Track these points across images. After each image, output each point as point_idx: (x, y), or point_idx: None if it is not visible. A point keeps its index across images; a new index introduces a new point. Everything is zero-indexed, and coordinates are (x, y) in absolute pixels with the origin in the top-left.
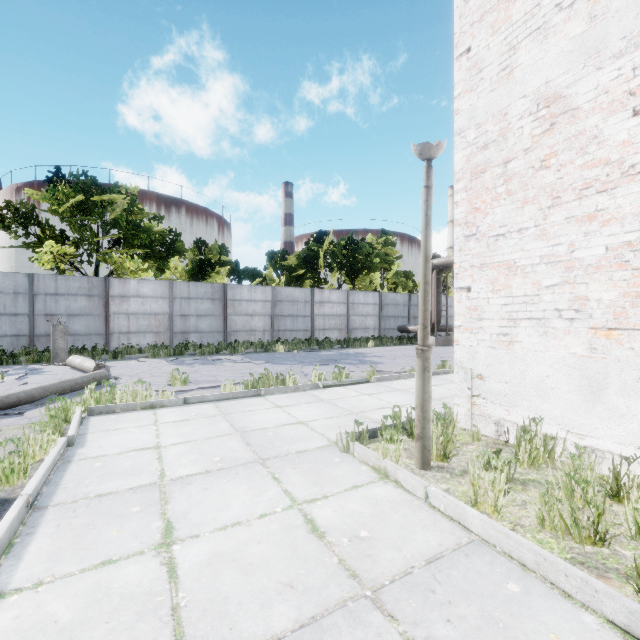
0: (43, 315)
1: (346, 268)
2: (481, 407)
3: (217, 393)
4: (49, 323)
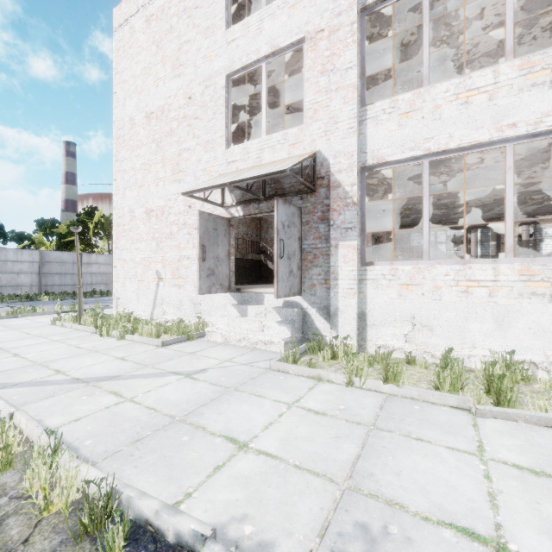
0: None
1: None
2: (119, 309)
3: None
4: None
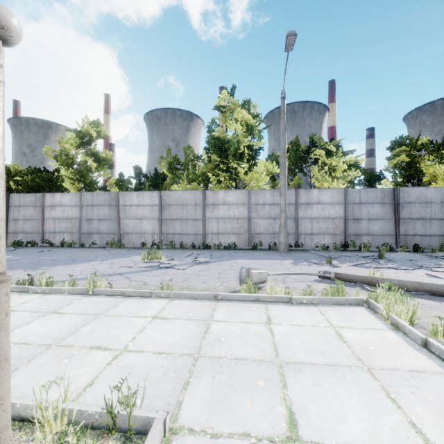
0: None
1: None
2: None
3: None
4: None
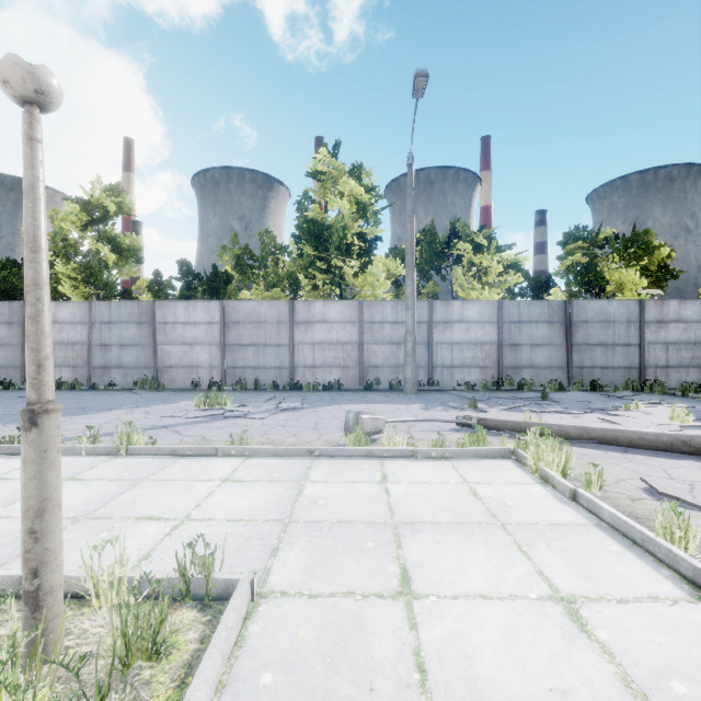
0: None
1: None
2: None
3: (618, 513)
4: None
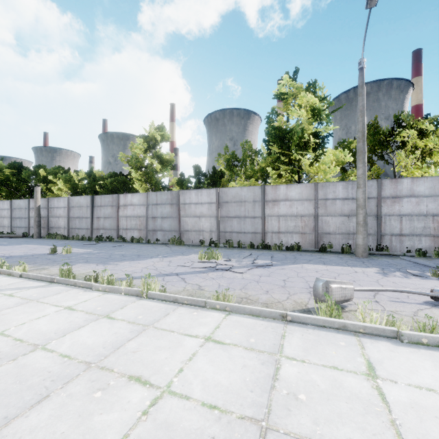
0: None
1: None
2: None
3: None
4: None
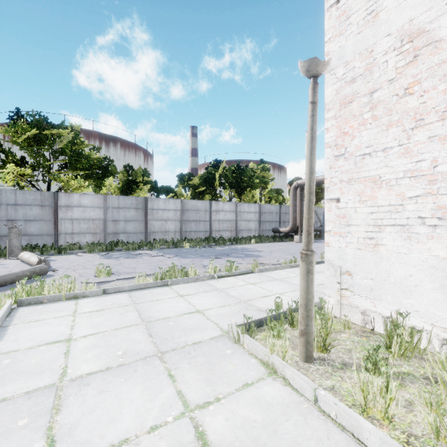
0: (5, 220)
1: (235, 186)
2: (349, 299)
3: (131, 284)
4: (10, 226)
